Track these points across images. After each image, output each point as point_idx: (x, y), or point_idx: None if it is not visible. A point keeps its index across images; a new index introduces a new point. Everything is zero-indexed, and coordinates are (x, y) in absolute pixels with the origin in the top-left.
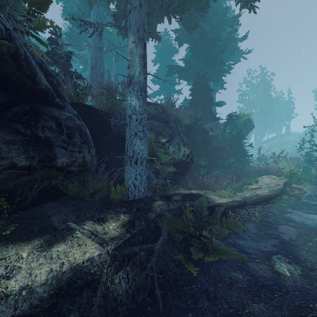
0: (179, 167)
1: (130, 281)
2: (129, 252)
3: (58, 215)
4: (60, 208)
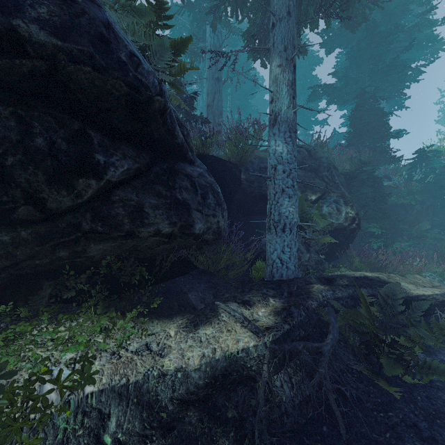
0: (337, 237)
1: (294, 386)
2: (290, 349)
3: (194, 292)
4: (194, 283)
